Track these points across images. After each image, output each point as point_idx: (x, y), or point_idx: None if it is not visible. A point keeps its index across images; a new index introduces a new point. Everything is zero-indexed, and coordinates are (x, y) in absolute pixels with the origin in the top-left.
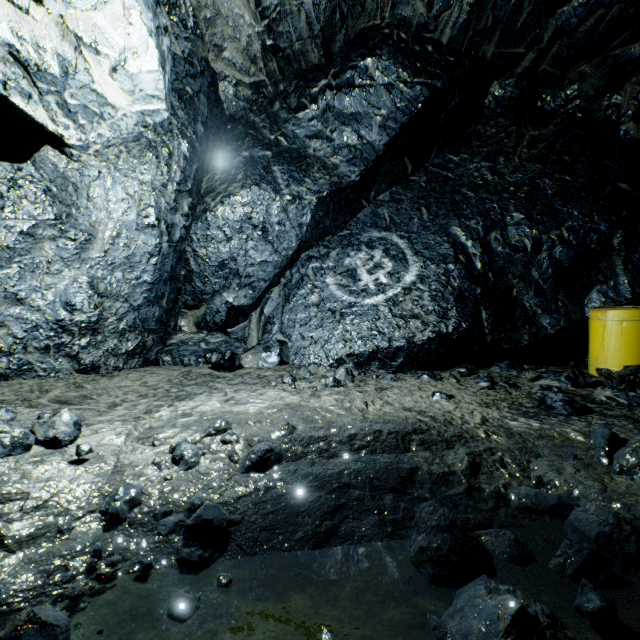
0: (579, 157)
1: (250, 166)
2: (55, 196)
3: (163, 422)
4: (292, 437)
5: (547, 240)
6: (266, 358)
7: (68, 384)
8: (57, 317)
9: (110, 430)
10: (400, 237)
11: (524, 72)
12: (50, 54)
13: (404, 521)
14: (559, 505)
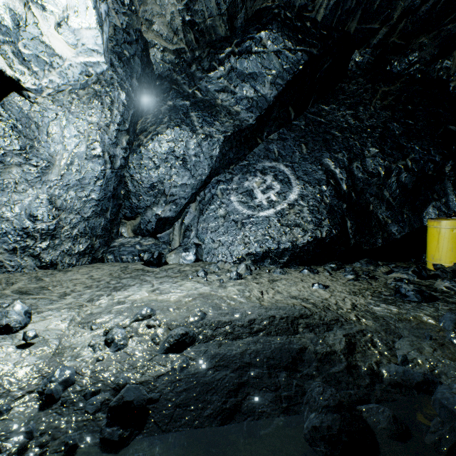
0: (419, 106)
1: (173, 112)
2: (20, 132)
3: (101, 309)
4: (203, 322)
5: (396, 168)
6: (185, 257)
7: (30, 277)
8: (22, 226)
9: (56, 317)
10: (286, 166)
11: (378, 43)
12: (3, 8)
13: (297, 397)
14: (425, 382)
